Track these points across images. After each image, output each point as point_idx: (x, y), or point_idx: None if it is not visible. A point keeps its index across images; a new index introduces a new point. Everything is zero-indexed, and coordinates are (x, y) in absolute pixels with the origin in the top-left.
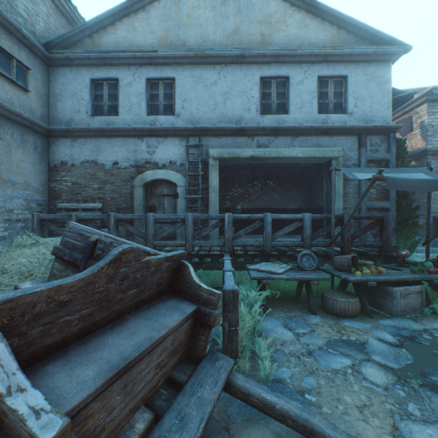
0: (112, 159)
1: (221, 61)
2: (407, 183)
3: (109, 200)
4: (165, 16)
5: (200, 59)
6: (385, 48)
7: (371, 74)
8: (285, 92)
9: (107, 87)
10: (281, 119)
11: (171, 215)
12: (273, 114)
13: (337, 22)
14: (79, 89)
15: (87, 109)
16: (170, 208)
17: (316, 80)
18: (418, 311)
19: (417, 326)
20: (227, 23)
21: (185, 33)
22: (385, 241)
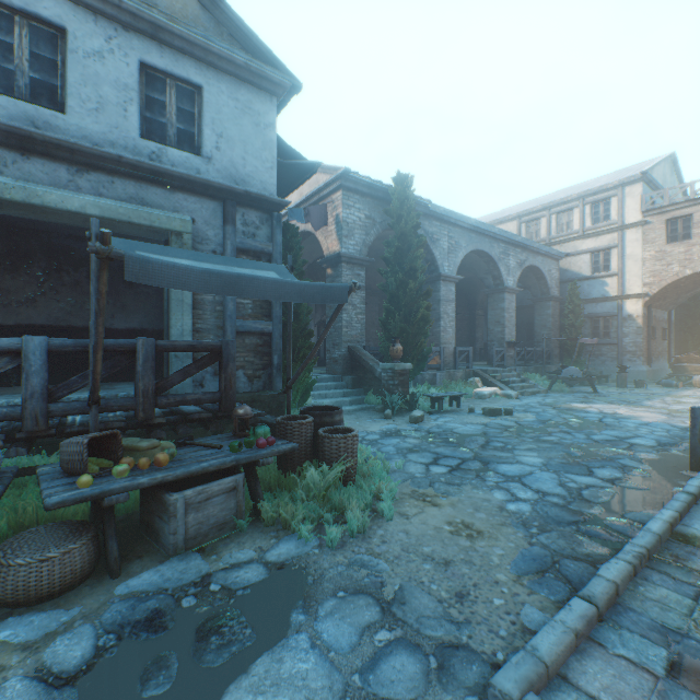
0: None
1: None
2: (179, 275)
3: None
4: None
5: None
6: (265, 67)
7: (245, 103)
8: (59, 62)
9: None
10: (43, 118)
11: None
12: (18, 99)
13: None
14: None
15: None
16: None
17: (137, 67)
18: (231, 526)
19: (198, 572)
20: None
21: None
22: (225, 392)
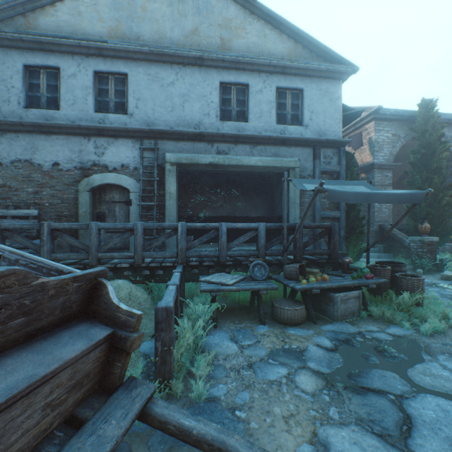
0: (52, 159)
1: (179, 61)
2: (345, 196)
3: (47, 206)
4: (117, 5)
5: (156, 57)
6: (336, 66)
7: (324, 90)
8: (245, 100)
9: (46, 76)
10: (241, 127)
11: (118, 224)
12: (233, 121)
13: (294, 36)
14: (8, 75)
15: (19, 99)
16: (122, 216)
17: (275, 90)
18: (356, 315)
19: (353, 329)
20: (186, 22)
21: (139, 26)
22: (333, 249)
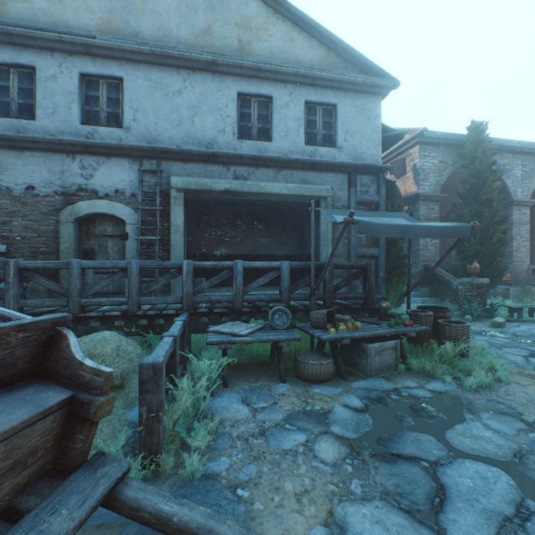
0: (25, 181)
1: (187, 65)
2: (379, 228)
3: (19, 240)
4: None
5: (159, 59)
6: (375, 79)
7: (361, 107)
8: (268, 115)
9: (17, 76)
10: (263, 147)
11: (107, 262)
12: (253, 140)
13: (325, 42)
14: None
15: None
16: (116, 253)
17: (303, 105)
18: (393, 369)
19: (389, 386)
20: (196, 18)
21: (137, 21)
22: (369, 293)
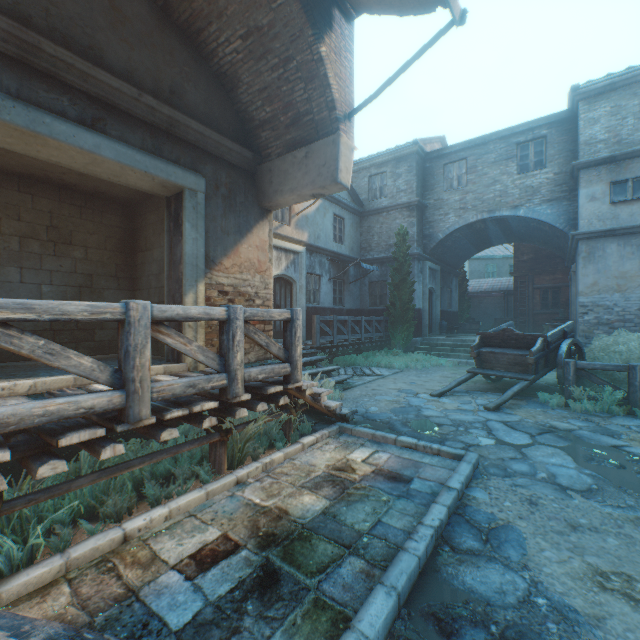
0: None
1: None
2: None
3: None
4: None
5: None
6: None
7: None
8: None
9: None
10: None
11: None
12: None
13: None
14: None
15: None
16: None
17: None
18: None
19: None
20: None
21: None
22: None
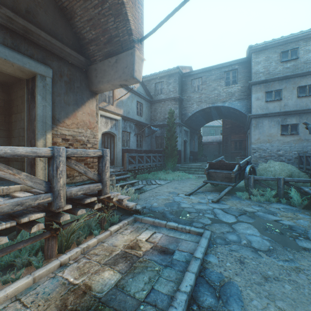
0: None
1: None
2: None
3: None
4: None
5: None
6: None
7: None
8: None
9: None
10: None
11: None
12: None
13: None
14: None
15: None
16: None
17: None
18: None
19: None
20: None
21: None
22: None
